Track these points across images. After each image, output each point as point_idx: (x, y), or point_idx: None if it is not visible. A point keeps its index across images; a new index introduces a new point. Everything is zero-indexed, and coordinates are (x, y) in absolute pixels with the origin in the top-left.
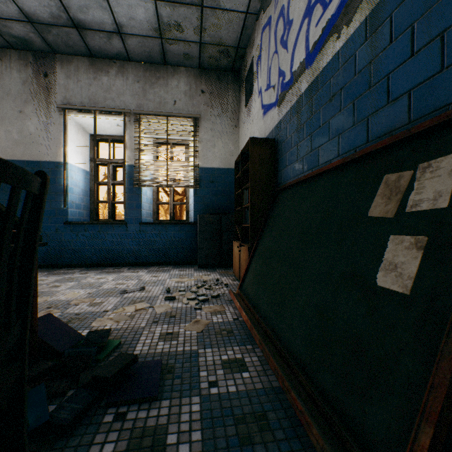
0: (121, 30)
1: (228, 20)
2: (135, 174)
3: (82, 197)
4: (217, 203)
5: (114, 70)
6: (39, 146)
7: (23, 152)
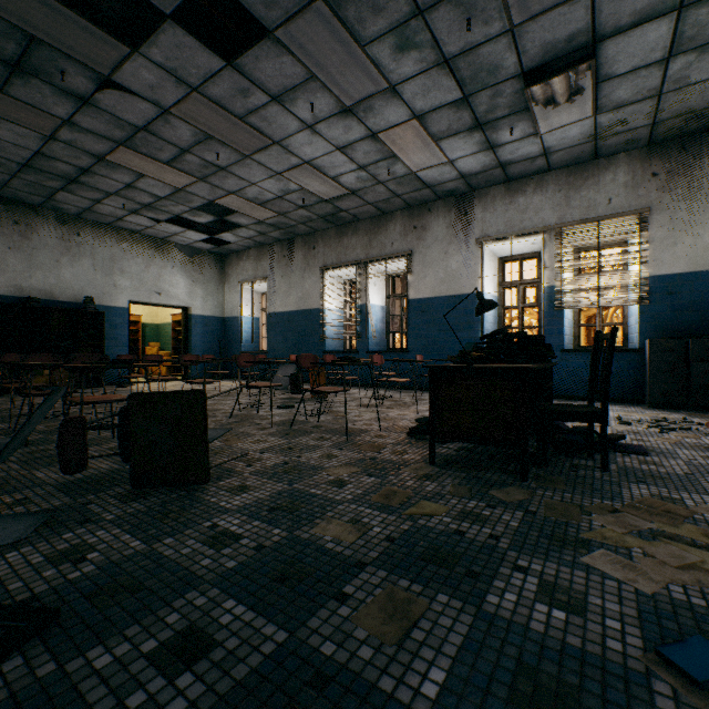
0: (547, 151)
1: (702, 89)
2: (555, 295)
3: (493, 324)
4: (680, 322)
5: (531, 187)
6: (459, 281)
7: (447, 289)
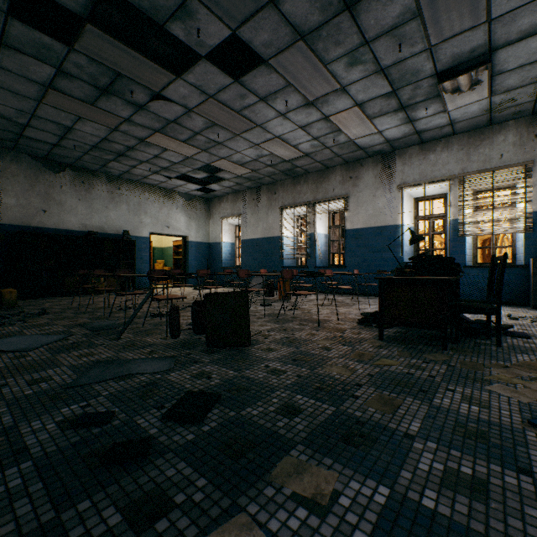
0: (453, 122)
1: None
2: (458, 226)
3: (409, 247)
4: None
5: (439, 147)
6: (384, 216)
7: (375, 222)
